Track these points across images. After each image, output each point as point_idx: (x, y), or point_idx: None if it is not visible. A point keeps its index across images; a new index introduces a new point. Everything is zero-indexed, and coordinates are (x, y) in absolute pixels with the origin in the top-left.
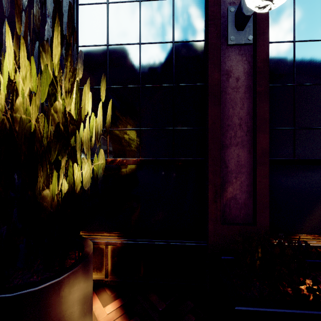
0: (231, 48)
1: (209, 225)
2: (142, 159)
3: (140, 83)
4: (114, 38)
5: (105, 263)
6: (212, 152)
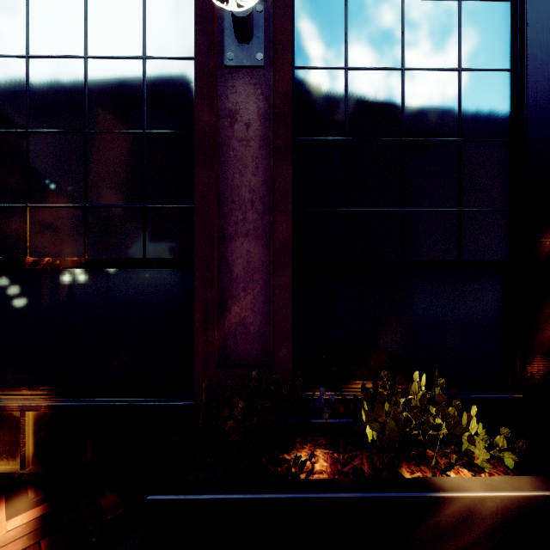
0: (238, 73)
1: (196, 369)
2: (89, 259)
3: (85, 125)
4: (39, 46)
5: (20, 443)
6: (200, 246)
